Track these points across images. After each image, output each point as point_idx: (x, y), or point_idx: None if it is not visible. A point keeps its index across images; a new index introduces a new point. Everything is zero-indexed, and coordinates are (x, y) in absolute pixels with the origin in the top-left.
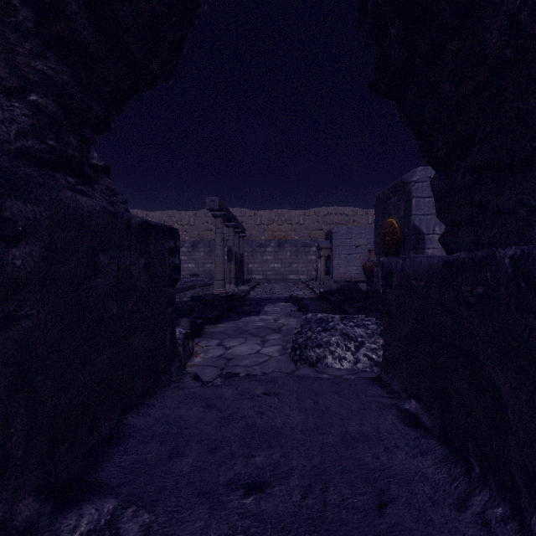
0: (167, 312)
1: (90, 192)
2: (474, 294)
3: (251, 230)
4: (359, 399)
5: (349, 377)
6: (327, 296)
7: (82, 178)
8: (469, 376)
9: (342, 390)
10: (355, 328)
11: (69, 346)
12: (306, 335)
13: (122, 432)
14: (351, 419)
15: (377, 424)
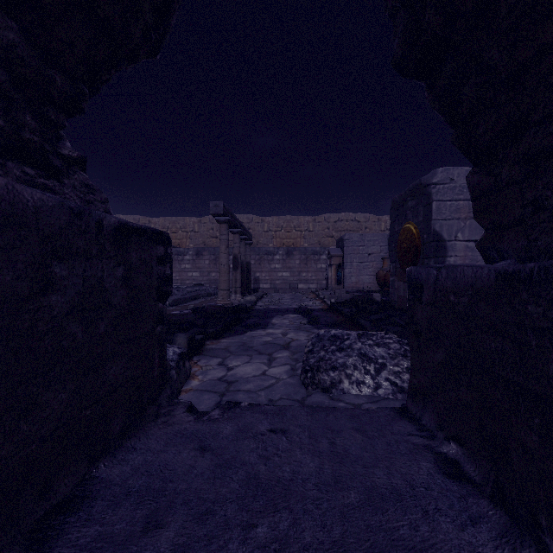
0: (154, 332)
1: (58, 187)
2: (549, 317)
3: (258, 237)
4: (384, 437)
5: (370, 407)
6: (338, 307)
7: (46, 170)
8: (540, 426)
9: (363, 426)
10: (375, 348)
11: (2, 388)
12: (318, 355)
13: (88, 489)
14: (376, 466)
15: (409, 474)
